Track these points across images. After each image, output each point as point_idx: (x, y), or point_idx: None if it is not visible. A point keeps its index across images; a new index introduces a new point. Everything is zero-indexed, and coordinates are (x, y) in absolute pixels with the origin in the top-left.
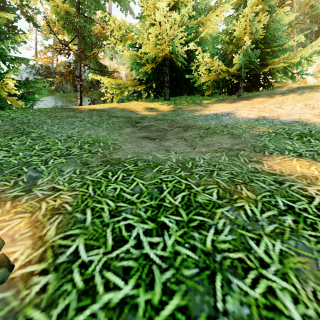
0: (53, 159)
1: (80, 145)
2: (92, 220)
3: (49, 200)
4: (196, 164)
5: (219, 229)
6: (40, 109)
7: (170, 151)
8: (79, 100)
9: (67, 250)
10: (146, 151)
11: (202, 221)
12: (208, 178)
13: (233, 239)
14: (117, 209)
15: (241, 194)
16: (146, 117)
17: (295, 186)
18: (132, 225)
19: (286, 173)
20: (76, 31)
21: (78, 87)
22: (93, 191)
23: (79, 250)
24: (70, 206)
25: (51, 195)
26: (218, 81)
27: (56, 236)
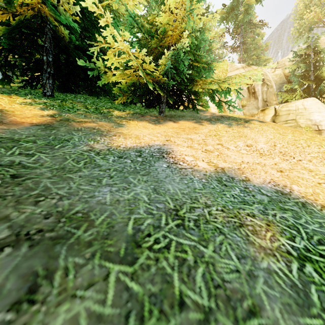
0: None
1: None
2: None
3: None
4: None
5: None
6: None
7: None
8: None
9: None
10: None
11: None
12: None
13: None
14: None
15: None
16: None
17: None
18: None
19: None
20: None
21: None
22: None
23: None
24: None
25: None
26: (136, 86)
27: None
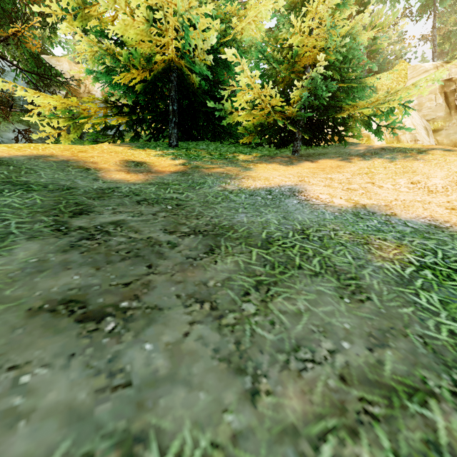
0: None
1: None
2: None
3: None
4: None
5: None
6: None
7: None
8: None
9: None
10: None
11: None
12: None
13: None
14: None
15: None
16: (115, 189)
17: None
18: None
19: None
20: None
21: None
22: None
23: None
24: None
25: None
26: (264, 124)
27: None
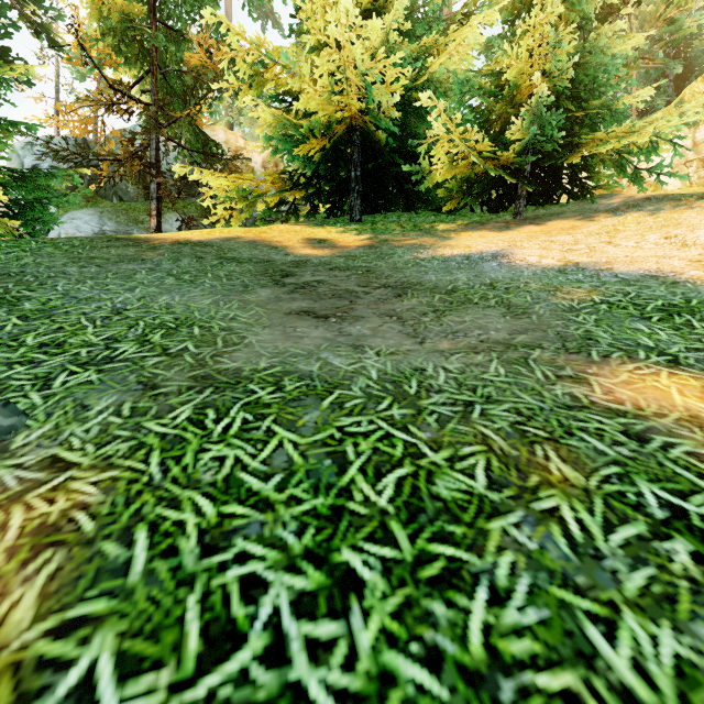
0: (67, 372)
1: (143, 333)
2: (148, 564)
3: (34, 499)
4: (428, 386)
5: (500, 588)
6: (56, 239)
7: (364, 350)
8: (155, 219)
9: (61, 680)
10: (306, 349)
11: (452, 560)
12: (461, 426)
13: (543, 622)
14: (221, 526)
15: (547, 471)
16: (307, 261)
17: (679, 448)
18: (261, 578)
19: (649, 411)
20: (148, 60)
21: (152, 190)
22: (160, 467)
23: (98, 679)
24: (92, 519)
25: (43, 482)
26: (471, 181)
27: (34, 627)
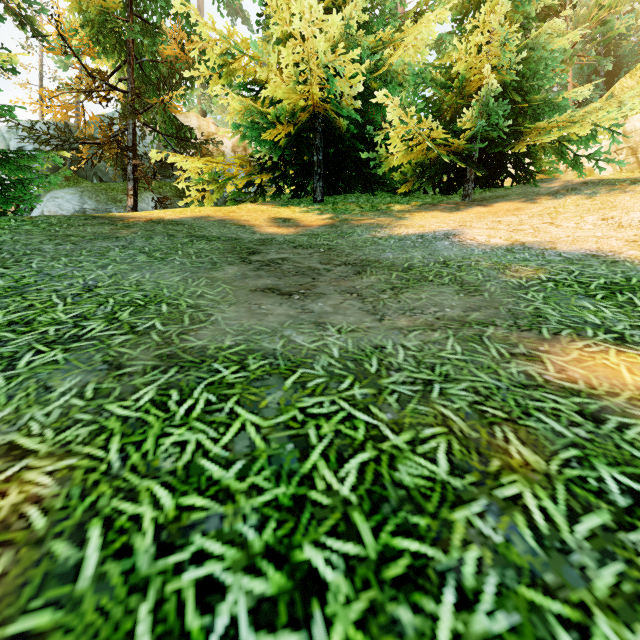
0: (34, 351)
1: (112, 310)
2: (99, 567)
3: None
4: (388, 364)
5: (468, 589)
6: (35, 218)
7: (325, 327)
8: (132, 198)
9: None
10: (270, 326)
11: (417, 556)
12: (421, 406)
13: (514, 629)
14: (179, 521)
15: (507, 455)
16: (273, 239)
17: (634, 429)
18: (219, 582)
19: (602, 390)
20: (125, 51)
21: (129, 171)
22: (120, 454)
23: None
24: (44, 514)
25: None
26: (424, 166)
27: None
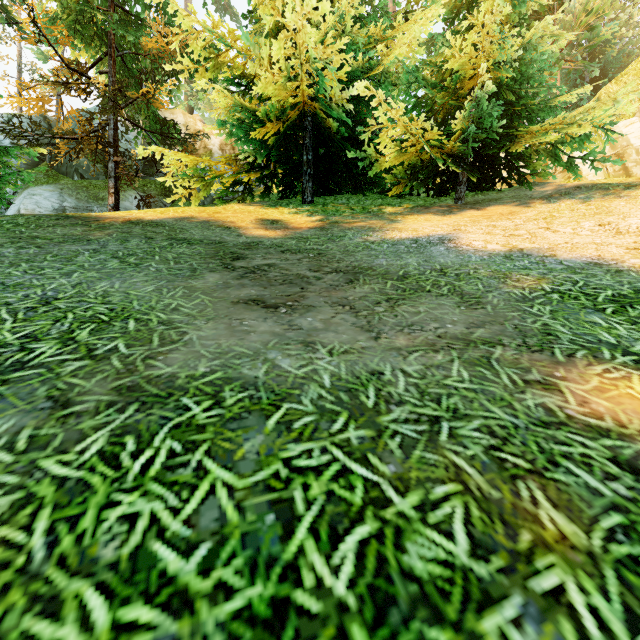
0: None
1: (69, 328)
2: None
3: None
4: (387, 395)
5: None
6: None
7: (315, 348)
8: (113, 196)
9: None
10: (252, 347)
11: None
12: (429, 453)
13: None
14: None
15: (538, 524)
16: (259, 243)
17: None
18: None
19: (633, 428)
20: (106, 42)
21: (109, 168)
22: (46, 538)
23: None
24: None
25: None
26: (417, 167)
27: None
